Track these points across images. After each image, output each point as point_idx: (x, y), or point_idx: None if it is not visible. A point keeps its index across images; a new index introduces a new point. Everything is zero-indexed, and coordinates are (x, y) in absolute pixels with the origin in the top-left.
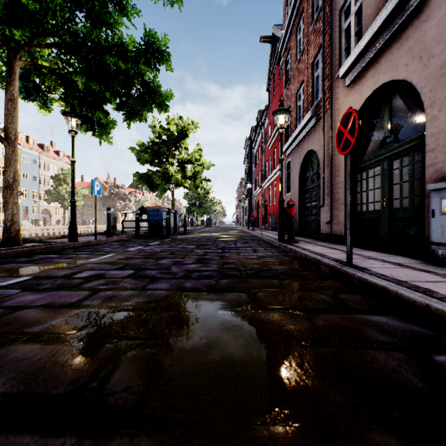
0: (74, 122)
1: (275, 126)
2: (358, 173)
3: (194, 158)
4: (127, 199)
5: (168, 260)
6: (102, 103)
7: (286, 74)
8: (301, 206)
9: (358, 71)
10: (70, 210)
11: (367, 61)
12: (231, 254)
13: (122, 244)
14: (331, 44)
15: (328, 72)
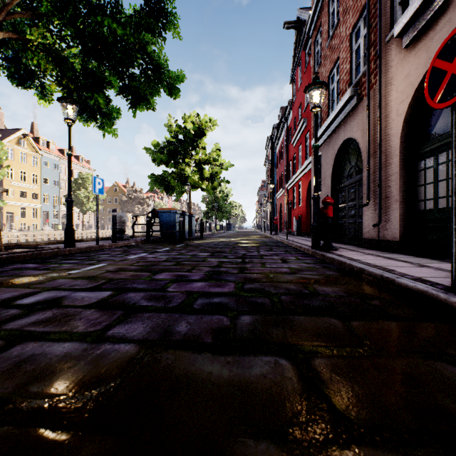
0: (70, 109)
1: (301, 120)
2: (420, 160)
3: (212, 158)
4: (145, 204)
5: (169, 275)
6: (102, 86)
7: (315, 57)
8: (334, 207)
9: (424, 21)
10: (89, 215)
11: (441, 3)
12: (253, 266)
13: (125, 250)
14: (379, 0)
15: (374, 38)
